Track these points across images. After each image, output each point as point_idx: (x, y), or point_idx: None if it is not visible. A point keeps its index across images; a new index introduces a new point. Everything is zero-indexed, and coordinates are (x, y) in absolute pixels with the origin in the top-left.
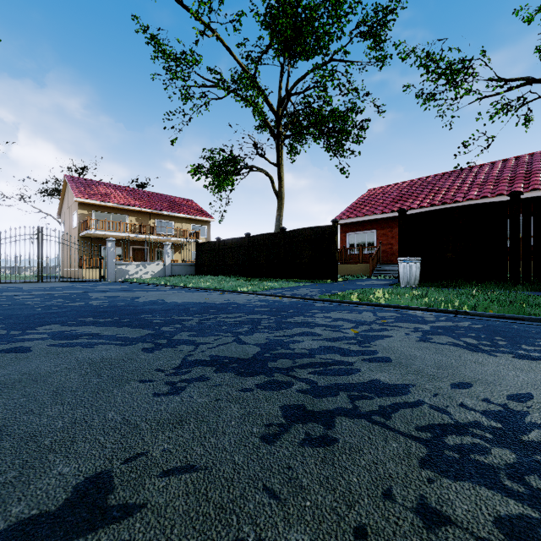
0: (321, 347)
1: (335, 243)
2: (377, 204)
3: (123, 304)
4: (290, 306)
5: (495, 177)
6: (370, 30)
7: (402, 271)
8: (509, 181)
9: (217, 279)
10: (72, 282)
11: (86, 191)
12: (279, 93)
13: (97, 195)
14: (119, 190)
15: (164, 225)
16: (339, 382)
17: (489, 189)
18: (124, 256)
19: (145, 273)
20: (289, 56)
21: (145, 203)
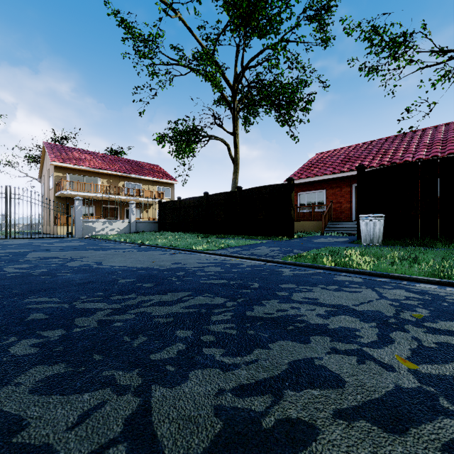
0: None
1: (290, 201)
2: (326, 166)
3: (41, 272)
4: (252, 275)
5: (442, 139)
6: (316, 13)
7: (365, 229)
8: None
9: (177, 235)
10: (38, 239)
11: (62, 156)
12: (235, 70)
13: (71, 160)
14: (93, 156)
15: (132, 186)
16: None
17: (438, 149)
18: (96, 214)
19: (111, 230)
20: (244, 31)
21: (116, 167)
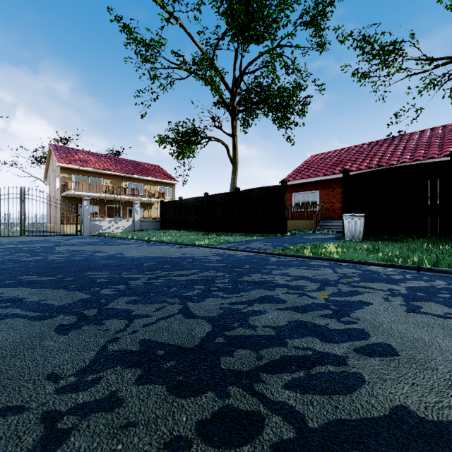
0: (291, 324)
1: (284, 201)
2: (319, 168)
3: (80, 259)
4: (245, 261)
5: (425, 143)
6: (312, 19)
7: (347, 226)
8: (438, 146)
9: (179, 233)
10: (50, 236)
11: (67, 157)
12: (233, 74)
13: (77, 161)
14: (96, 157)
15: (135, 187)
16: (342, 416)
17: (421, 153)
18: (100, 213)
19: (117, 228)
20: (242, 39)
21: (119, 168)
